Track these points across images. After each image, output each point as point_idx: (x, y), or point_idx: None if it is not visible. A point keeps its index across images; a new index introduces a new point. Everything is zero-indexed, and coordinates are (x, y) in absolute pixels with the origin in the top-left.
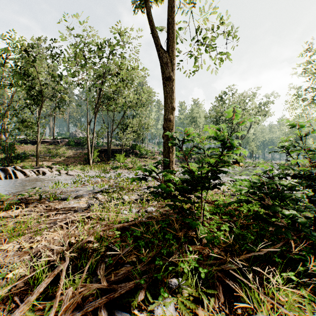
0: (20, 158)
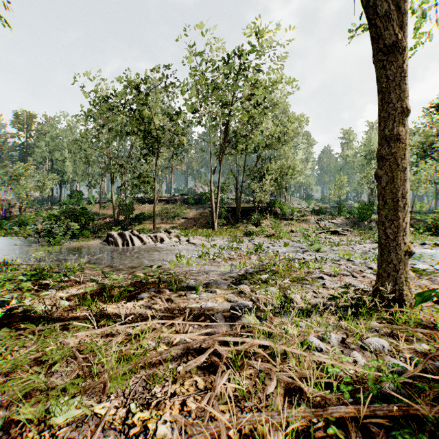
0: (138, 220)
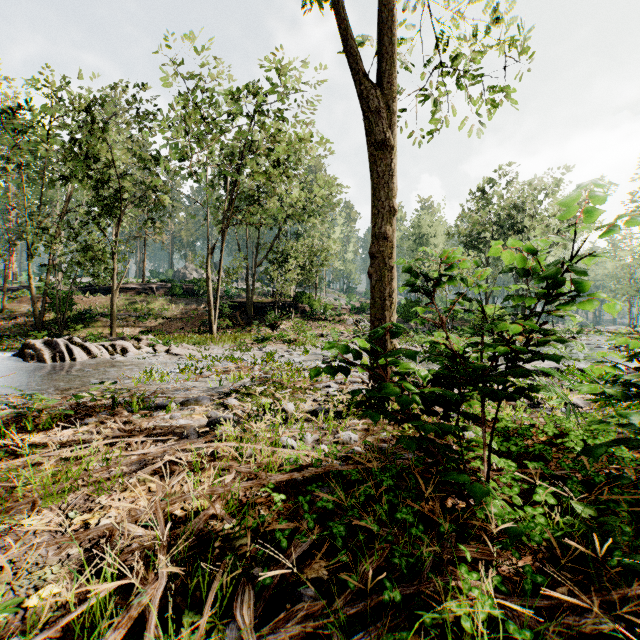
0: (83, 321)
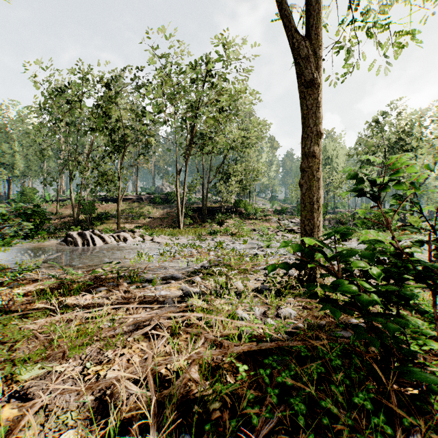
0: (101, 220)
